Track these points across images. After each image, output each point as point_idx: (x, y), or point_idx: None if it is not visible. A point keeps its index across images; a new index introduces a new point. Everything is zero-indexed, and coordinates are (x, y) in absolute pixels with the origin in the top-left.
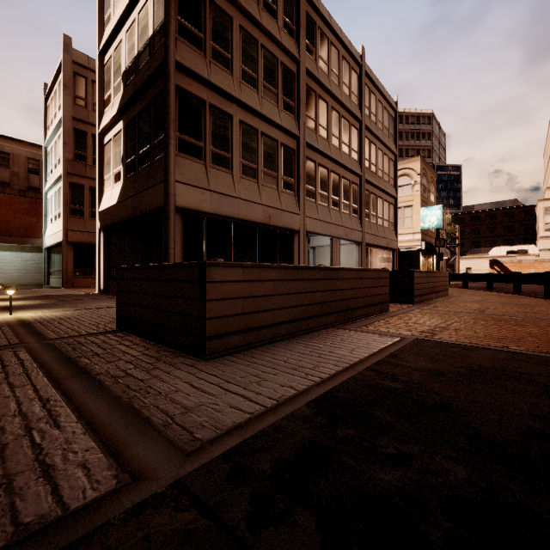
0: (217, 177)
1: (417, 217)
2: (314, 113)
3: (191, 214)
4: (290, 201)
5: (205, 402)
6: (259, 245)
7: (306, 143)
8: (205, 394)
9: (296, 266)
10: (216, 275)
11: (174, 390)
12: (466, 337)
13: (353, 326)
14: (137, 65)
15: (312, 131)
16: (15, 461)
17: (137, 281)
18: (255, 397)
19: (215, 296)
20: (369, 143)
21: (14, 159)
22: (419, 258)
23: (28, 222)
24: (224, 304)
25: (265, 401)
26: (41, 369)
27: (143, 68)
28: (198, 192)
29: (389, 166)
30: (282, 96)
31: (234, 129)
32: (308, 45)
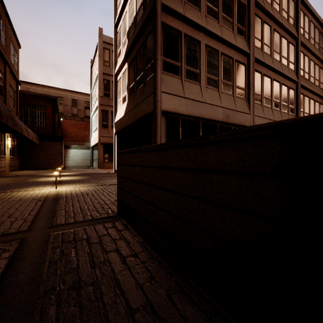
0: (190, 88)
1: None
2: (260, 35)
3: (171, 116)
4: (242, 104)
5: None
6: None
7: (254, 59)
8: None
9: None
10: None
11: None
12: None
13: None
14: (136, 21)
15: (258, 49)
16: None
17: (136, 167)
18: None
19: None
20: (303, 55)
21: (79, 102)
22: None
23: (85, 134)
24: None
25: None
26: None
27: (139, 21)
28: (177, 99)
29: (319, 73)
30: (236, 24)
31: (201, 51)
32: None
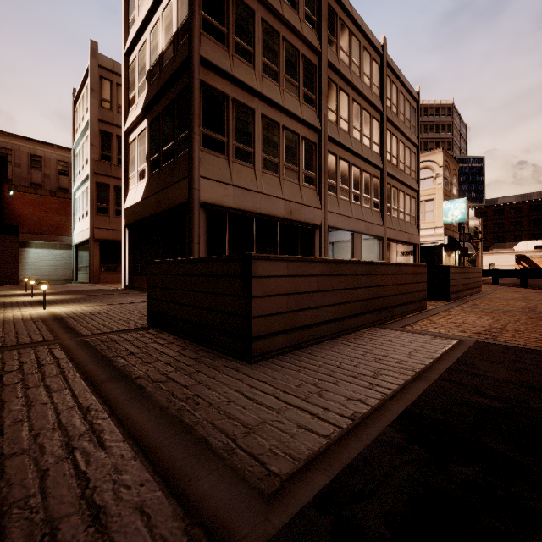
0: (240, 172)
1: (439, 211)
2: (335, 105)
3: (214, 209)
4: (312, 195)
5: (266, 418)
6: (281, 240)
7: (327, 137)
8: (263, 408)
9: (338, 260)
10: (260, 269)
11: (226, 401)
12: (535, 340)
13: (396, 325)
14: (161, 63)
15: (333, 124)
16: (58, 498)
17: (170, 276)
18: (323, 413)
19: (259, 293)
20: (391, 135)
21: (45, 162)
22: (441, 253)
23: (58, 220)
24: (268, 301)
25: (338, 420)
26: (78, 369)
27: (166, 66)
28: (222, 187)
29: (411, 158)
30: (303, 89)
31: (256, 123)
32: (329, 37)
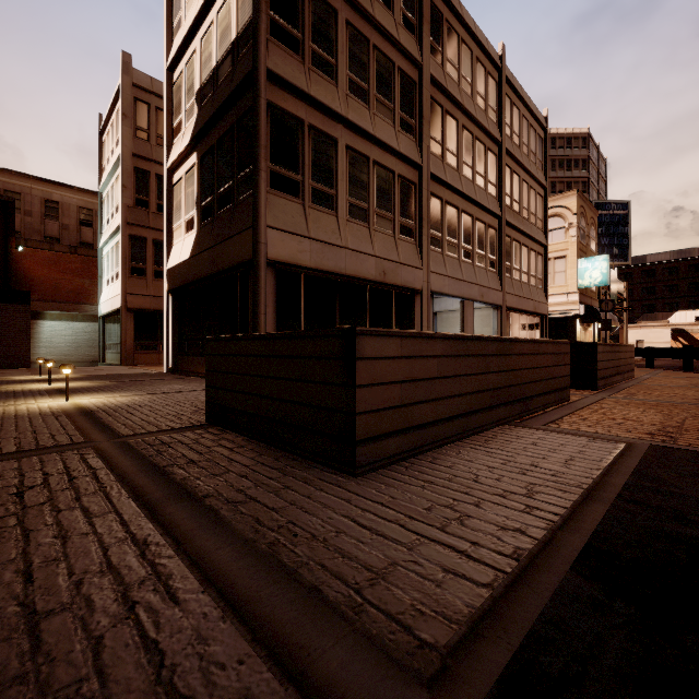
0: (319, 220)
1: (572, 272)
2: (441, 134)
3: (285, 269)
4: (410, 251)
5: (396, 558)
6: (371, 310)
7: (430, 175)
8: (387, 541)
9: (463, 336)
10: (367, 348)
11: (333, 531)
12: None
13: (536, 422)
14: (216, 80)
15: (437, 159)
16: (123, 683)
17: (238, 357)
18: (473, 550)
19: (366, 380)
20: (511, 172)
21: (63, 209)
22: (576, 326)
23: (80, 285)
24: (378, 392)
25: (497, 560)
26: (123, 484)
27: (223, 82)
28: (295, 240)
29: (537, 203)
30: (399, 113)
31: (339, 157)
32: (432, 45)
